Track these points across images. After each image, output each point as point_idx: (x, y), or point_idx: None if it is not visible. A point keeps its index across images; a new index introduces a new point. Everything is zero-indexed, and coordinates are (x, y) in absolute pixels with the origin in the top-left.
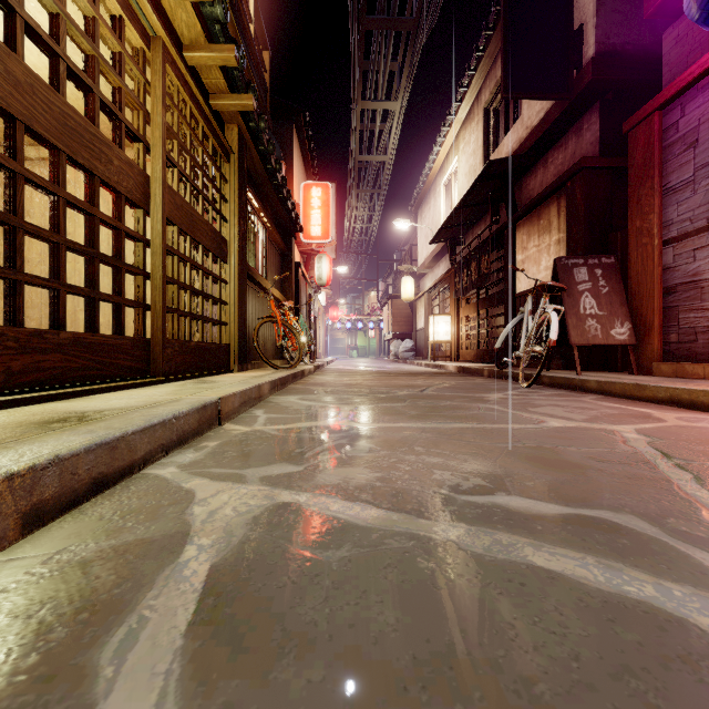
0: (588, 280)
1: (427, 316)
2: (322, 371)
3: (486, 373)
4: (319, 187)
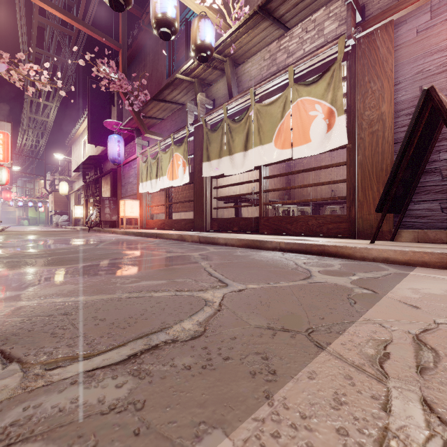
0: (109, 204)
1: (75, 204)
2: (6, 231)
3: (87, 230)
4: (1, 133)
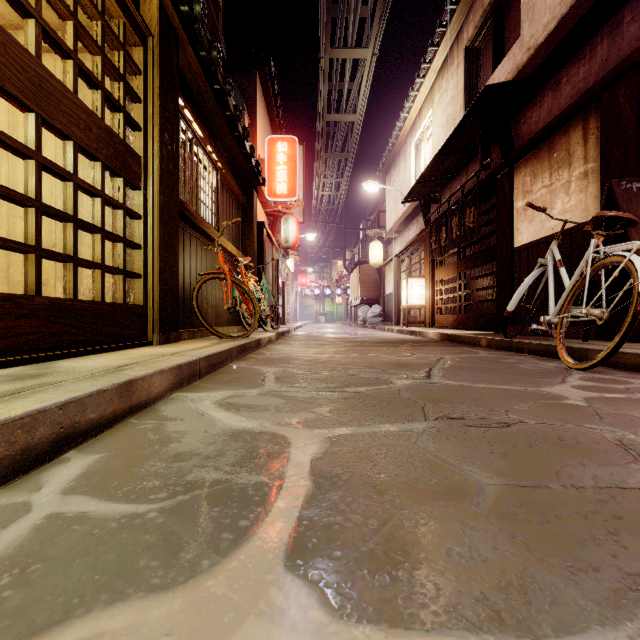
0: None
1: (396, 281)
2: (286, 339)
3: (485, 343)
4: (285, 142)
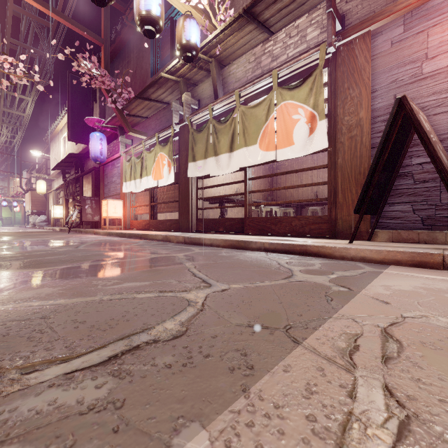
0: (90, 204)
1: (54, 203)
2: None
3: (67, 231)
4: None
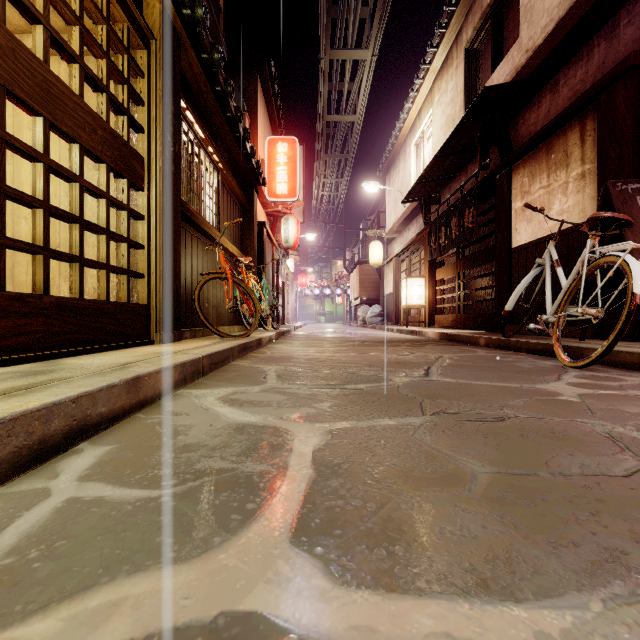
0: None
1: (396, 280)
2: (287, 338)
3: (483, 342)
4: (285, 142)
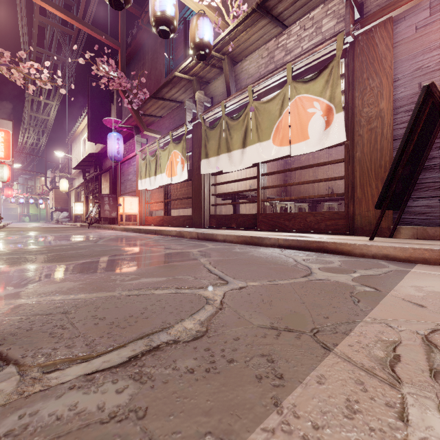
0: (108, 201)
1: (75, 200)
2: (8, 228)
3: (87, 226)
4: (3, 131)
